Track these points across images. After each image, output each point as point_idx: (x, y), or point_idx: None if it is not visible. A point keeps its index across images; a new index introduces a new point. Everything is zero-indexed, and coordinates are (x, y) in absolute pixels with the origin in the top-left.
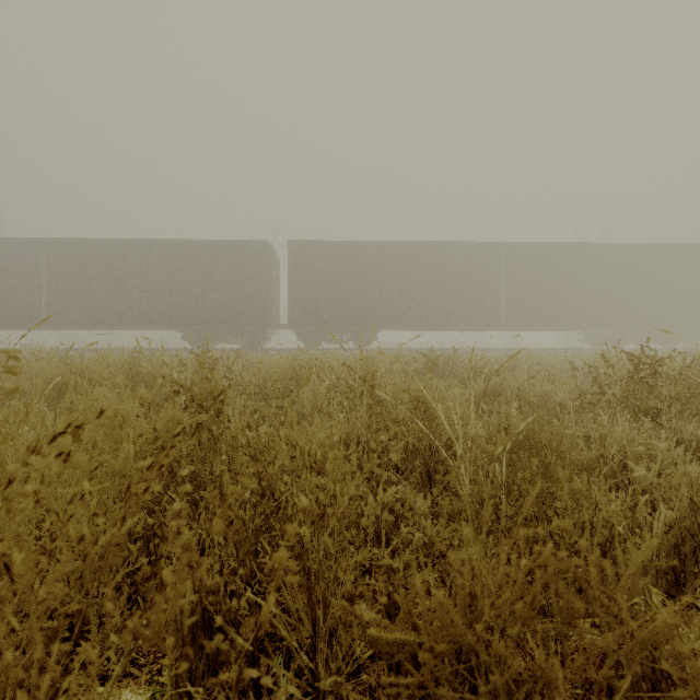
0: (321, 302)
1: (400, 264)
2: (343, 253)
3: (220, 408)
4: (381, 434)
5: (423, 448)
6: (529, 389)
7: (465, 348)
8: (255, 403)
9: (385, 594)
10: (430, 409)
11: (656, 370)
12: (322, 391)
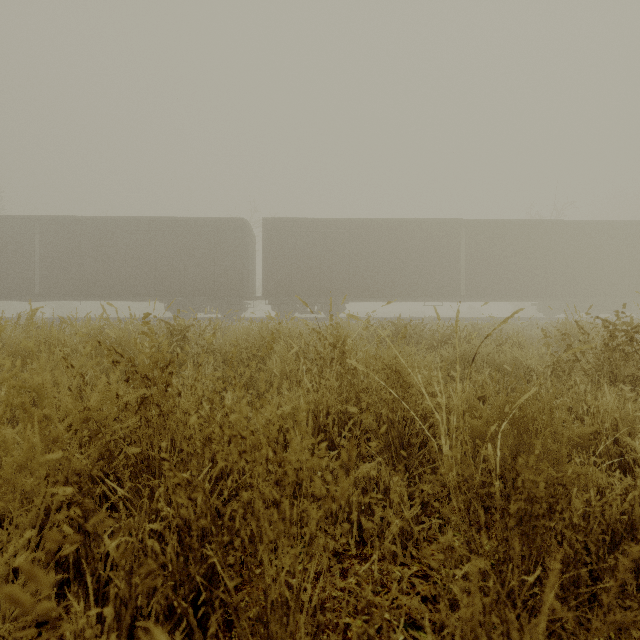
0: (293, 275)
1: (368, 239)
2: (315, 229)
3: (169, 379)
4: (351, 404)
5: (397, 420)
6: (498, 357)
7: (428, 317)
8: (224, 370)
9: (362, 638)
10: (404, 378)
11: (633, 337)
12: (290, 358)
